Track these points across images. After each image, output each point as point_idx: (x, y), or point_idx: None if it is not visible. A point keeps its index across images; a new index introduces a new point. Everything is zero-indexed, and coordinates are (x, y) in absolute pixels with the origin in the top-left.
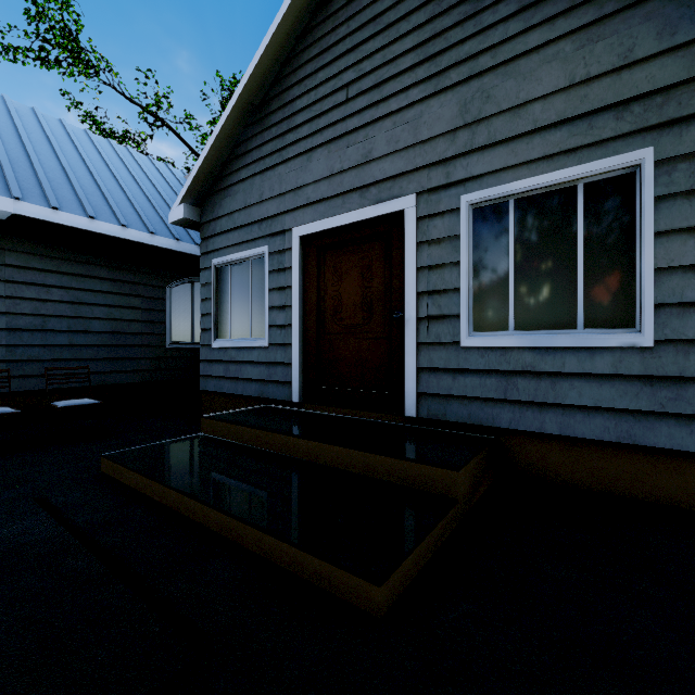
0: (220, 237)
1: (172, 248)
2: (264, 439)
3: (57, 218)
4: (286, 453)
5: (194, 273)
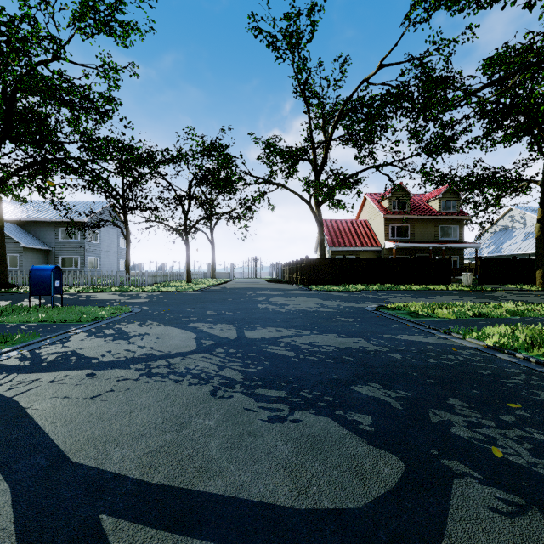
0: None
1: None
2: None
3: None
4: None
5: None
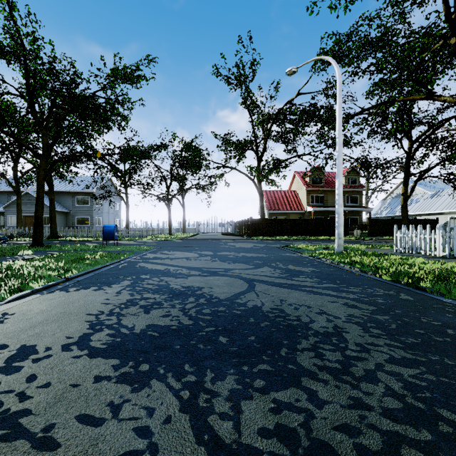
0: (9, 213)
1: None
2: None
3: None
4: None
5: None
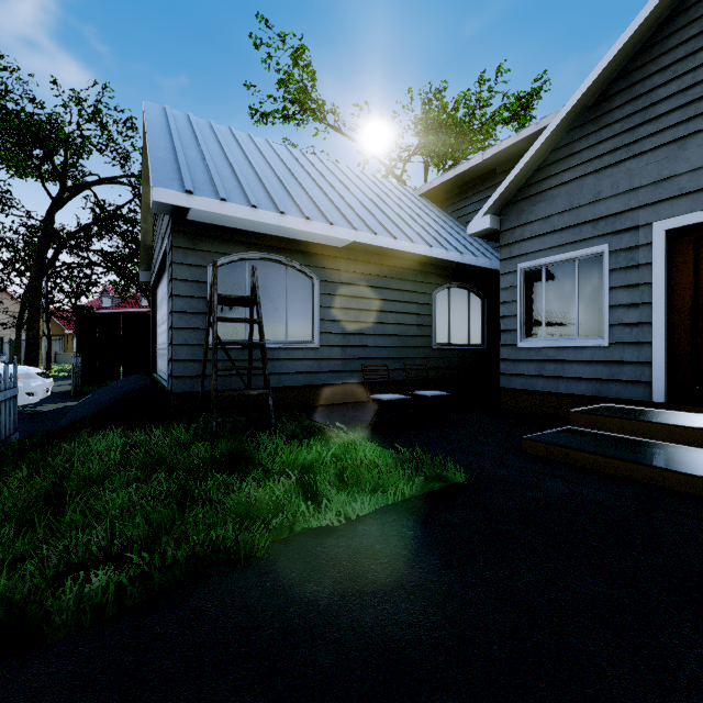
0: (531, 241)
1: (443, 257)
2: (688, 436)
3: (376, 242)
4: None
5: (450, 279)
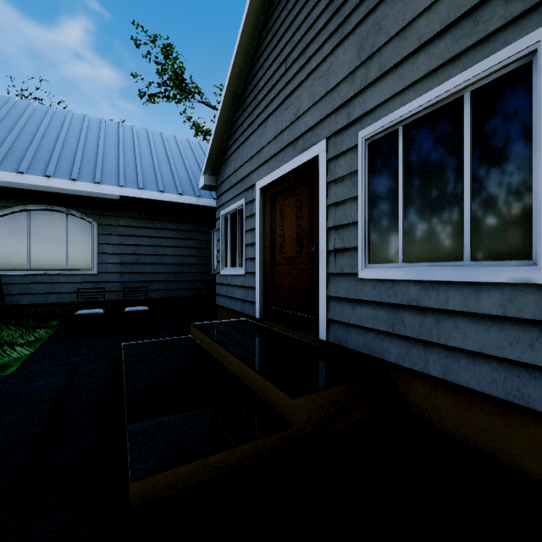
0: (224, 195)
1: (211, 205)
2: (210, 345)
3: (142, 195)
4: (218, 358)
5: None
